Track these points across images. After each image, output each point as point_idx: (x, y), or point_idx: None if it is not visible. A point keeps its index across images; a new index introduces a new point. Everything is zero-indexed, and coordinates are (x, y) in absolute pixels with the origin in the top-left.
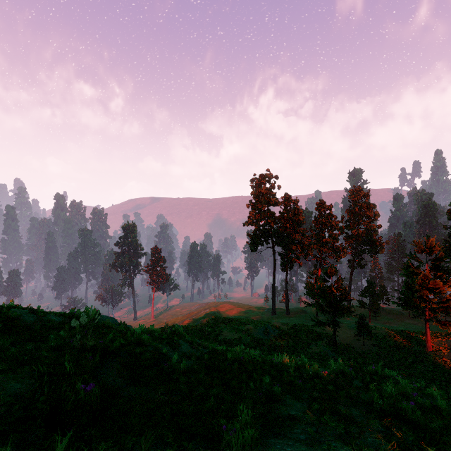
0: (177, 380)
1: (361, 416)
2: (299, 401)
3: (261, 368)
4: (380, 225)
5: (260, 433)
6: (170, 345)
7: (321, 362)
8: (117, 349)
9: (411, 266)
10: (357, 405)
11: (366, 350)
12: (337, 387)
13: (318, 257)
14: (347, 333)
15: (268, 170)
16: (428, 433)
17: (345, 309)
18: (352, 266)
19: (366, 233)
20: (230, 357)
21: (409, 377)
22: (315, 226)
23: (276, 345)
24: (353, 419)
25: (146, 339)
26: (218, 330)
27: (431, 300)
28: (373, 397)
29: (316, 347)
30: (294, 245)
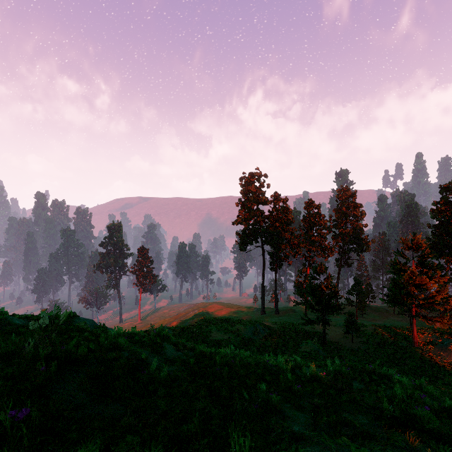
0: (156, 391)
1: (371, 426)
2: (301, 411)
3: (254, 372)
4: (366, 224)
5: None
6: (152, 349)
7: (312, 361)
8: (83, 356)
9: (398, 263)
10: (363, 411)
11: (354, 347)
12: (337, 390)
13: (306, 256)
14: (335, 331)
15: (257, 169)
16: None
17: (335, 307)
18: (340, 265)
19: (353, 232)
20: (220, 361)
21: (399, 373)
22: (304, 225)
23: (266, 345)
24: (370, 434)
25: (122, 342)
26: (206, 331)
27: (418, 296)
28: (382, 402)
29: (306, 346)
30: (283, 244)
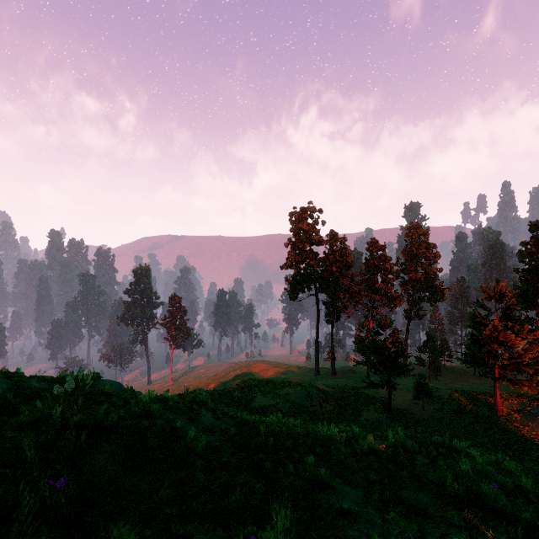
0: (194, 464)
1: (432, 504)
2: (353, 487)
3: (303, 444)
4: (441, 268)
5: (303, 538)
6: (188, 416)
7: (374, 432)
8: (113, 425)
9: (478, 316)
10: (425, 488)
11: (426, 416)
12: (398, 465)
13: (369, 306)
14: (403, 396)
15: (310, 203)
16: (520, 526)
17: (402, 368)
18: (409, 317)
19: (425, 278)
20: (264, 431)
21: (478, 447)
22: (366, 269)
23: (320, 412)
24: (425, 512)
25: (155, 409)
26: (250, 395)
27: (501, 356)
28: (445, 479)
29: (367, 414)
30: (341, 292)
